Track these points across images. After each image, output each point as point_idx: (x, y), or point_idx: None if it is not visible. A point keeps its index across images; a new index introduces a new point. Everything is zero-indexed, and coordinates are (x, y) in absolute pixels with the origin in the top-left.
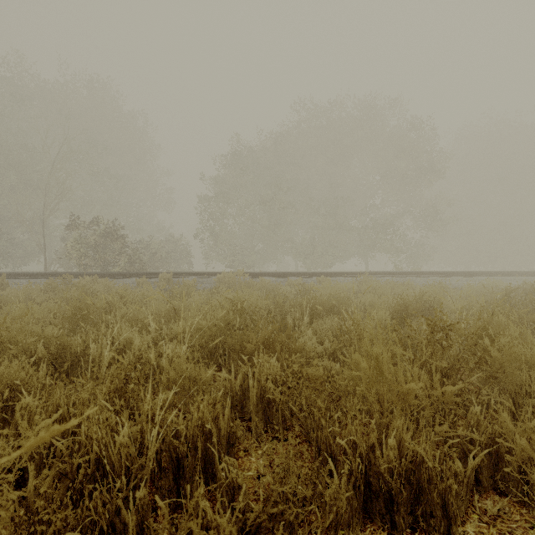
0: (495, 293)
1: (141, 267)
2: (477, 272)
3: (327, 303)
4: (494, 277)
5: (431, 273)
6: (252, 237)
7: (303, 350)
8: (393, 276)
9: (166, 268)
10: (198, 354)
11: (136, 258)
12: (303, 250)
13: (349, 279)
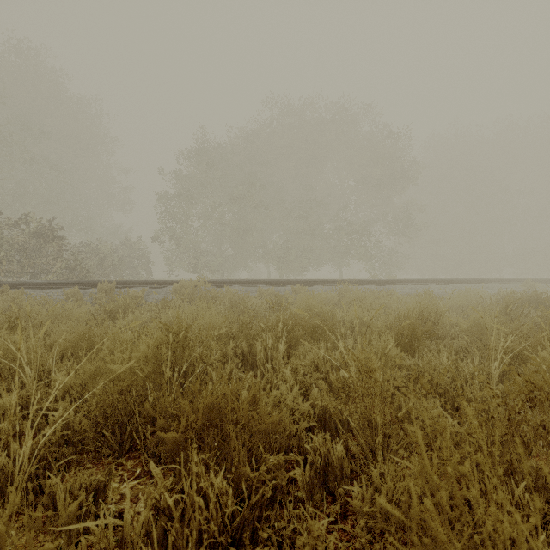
0: (494, 305)
1: (84, 275)
2: (452, 279)
3: (309, 323)
4: (469, 285)
5: (409, 281)
6: (220, 242)
7: (281, 426)
8: (371, 284)
9: (119, 276)
10: (17, 500)
11: (77, 264)
12: (276, 256)
13: (326, 288)
